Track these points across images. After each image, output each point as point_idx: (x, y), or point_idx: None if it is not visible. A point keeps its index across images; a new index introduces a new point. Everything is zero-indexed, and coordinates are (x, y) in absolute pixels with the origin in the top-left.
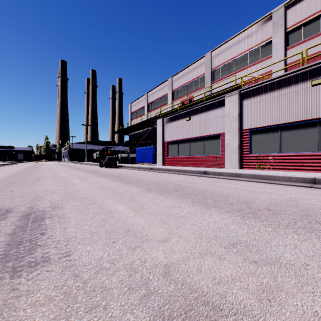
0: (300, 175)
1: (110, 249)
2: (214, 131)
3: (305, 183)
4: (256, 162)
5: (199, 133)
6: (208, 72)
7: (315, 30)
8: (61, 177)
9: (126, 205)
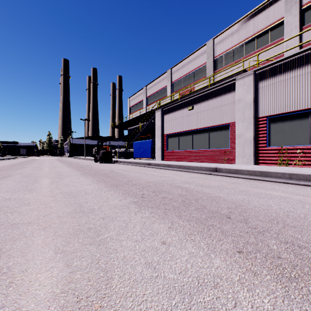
0: None
1: None
2: (222, 121)
3: None
4: (276, 157)
5: (204, 124)
6: (210, 61)
7: None
8: (36, 175)
9: (67, 271)
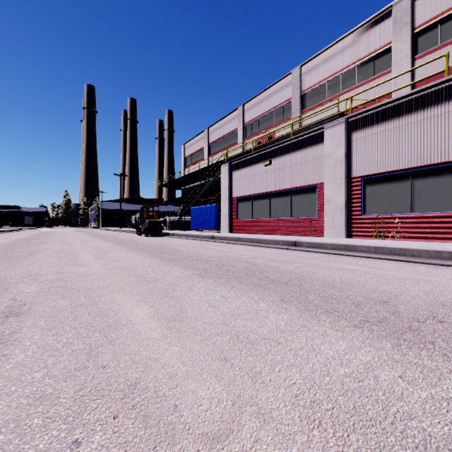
0: None
1: None
2: (308, 181)
3: None
4: (372, 228)
5: (285, 184)
6: (296, 96)
7: None
8: (70, 250)
9: (153, 309)
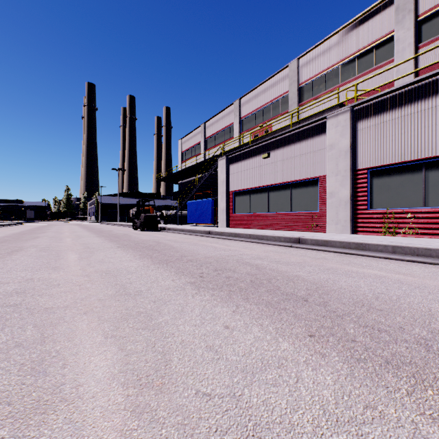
0: None
1: None
2: (309, 174)
3: None
4: (380, 223)
5: (284, 177)
6: (293, 89)
7: None
8: (56, 248)
9: (122, 354)
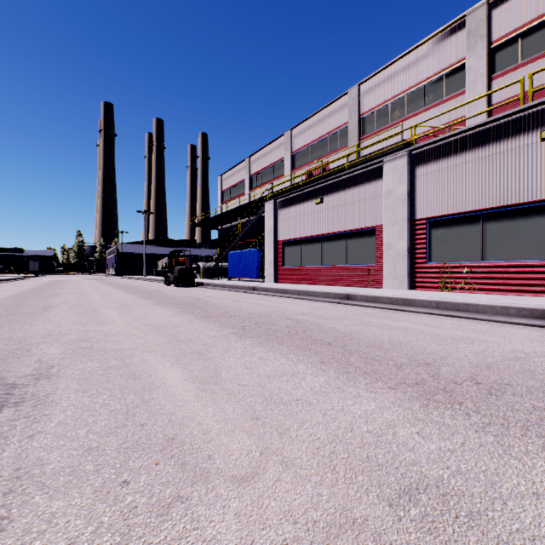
0: (523, 303)
1: (108, 509)
2: (365, 223)
3: (534, 319)
4: (438, 278)
5: (339, 226)
6: (354, 120)
7: (543, 44)
8: (89, 305)
9: (187, 371)
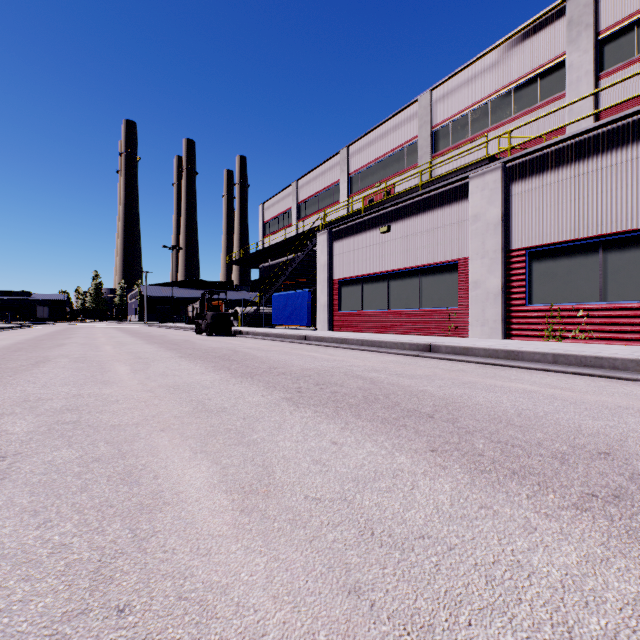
0: None
1: None
2: (445, 255)
3: None
4: (542, 324)
5: (410, 260)
6: (425, 133)
7: None
8: (96, 358)
9: (218, 467)
